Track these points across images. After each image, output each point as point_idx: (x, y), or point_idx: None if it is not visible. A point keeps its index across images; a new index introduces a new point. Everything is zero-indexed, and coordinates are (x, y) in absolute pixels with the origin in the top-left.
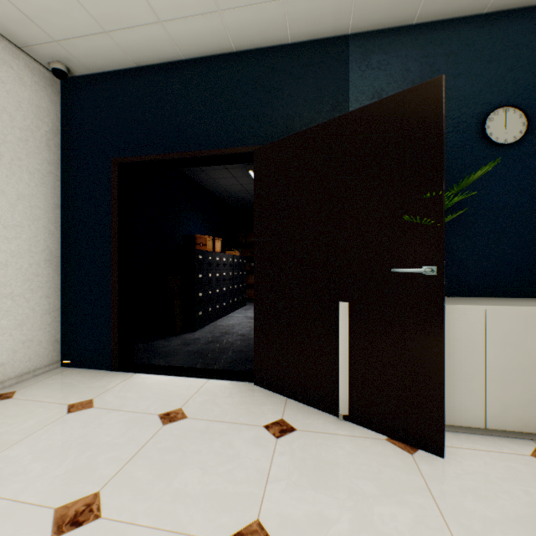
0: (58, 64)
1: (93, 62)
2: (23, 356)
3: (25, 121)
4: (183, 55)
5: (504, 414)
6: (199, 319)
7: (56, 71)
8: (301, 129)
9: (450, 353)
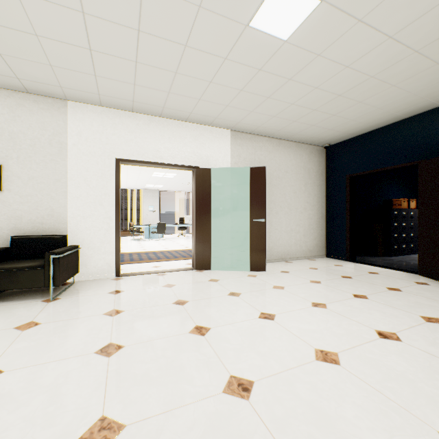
0: (326, 145)
1: (339, 140)
2: (315, 249)
3: (316, 169)
4: (379, 127)
5: None
6: (394, 250)
7: (325, 147)
8: None
9: None
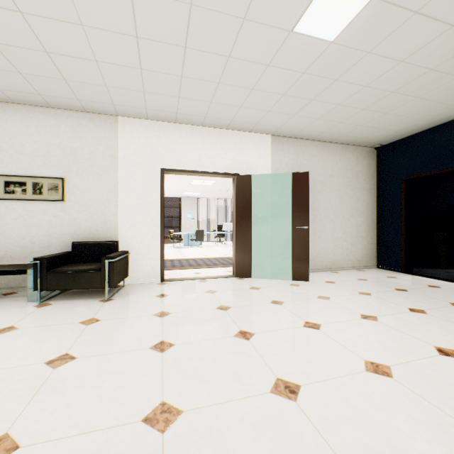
0: (376, 145)
1: (392, 139)
2: (364, 259)
3: (365, 172)
4: (441, 123)
5: None
6: None
7: (376, 148)
8: None
9: None
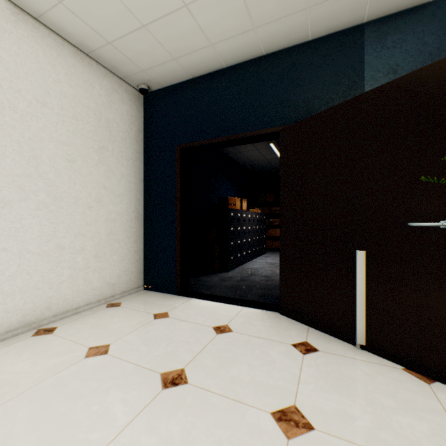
0: (143, 85)
1: (164, 80)
2: (123, 280)
3: (125, 126)
4: (225, 64)
5: None
6: (231, 262)
7: (142, 90)
8: (320, 108)
9: None
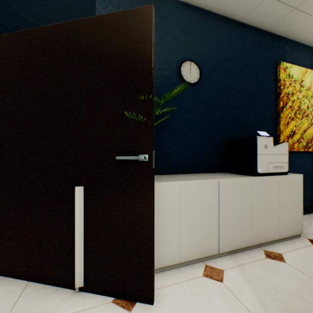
0: None
1: None
2: None
3: None
4: None
5: (190, 250)
6: None
7: None
8: None
9: (160, 217)
